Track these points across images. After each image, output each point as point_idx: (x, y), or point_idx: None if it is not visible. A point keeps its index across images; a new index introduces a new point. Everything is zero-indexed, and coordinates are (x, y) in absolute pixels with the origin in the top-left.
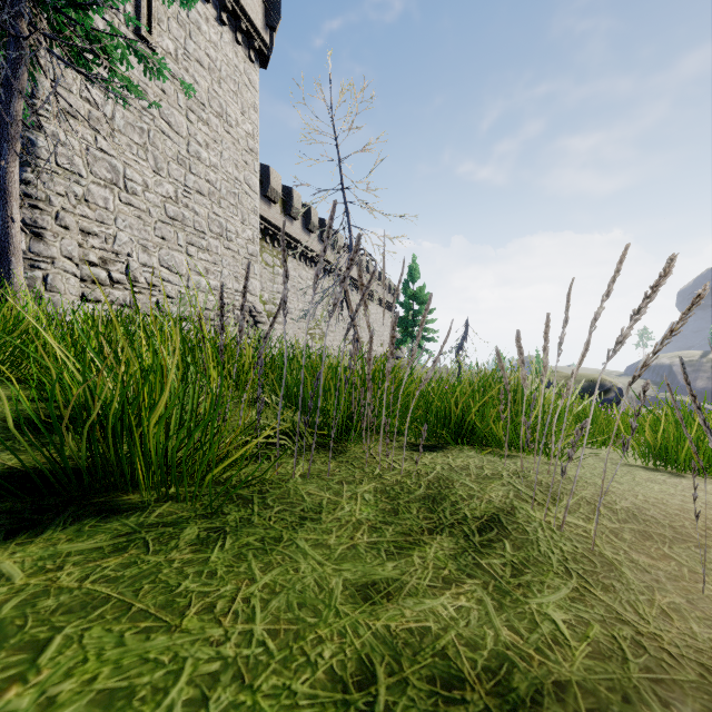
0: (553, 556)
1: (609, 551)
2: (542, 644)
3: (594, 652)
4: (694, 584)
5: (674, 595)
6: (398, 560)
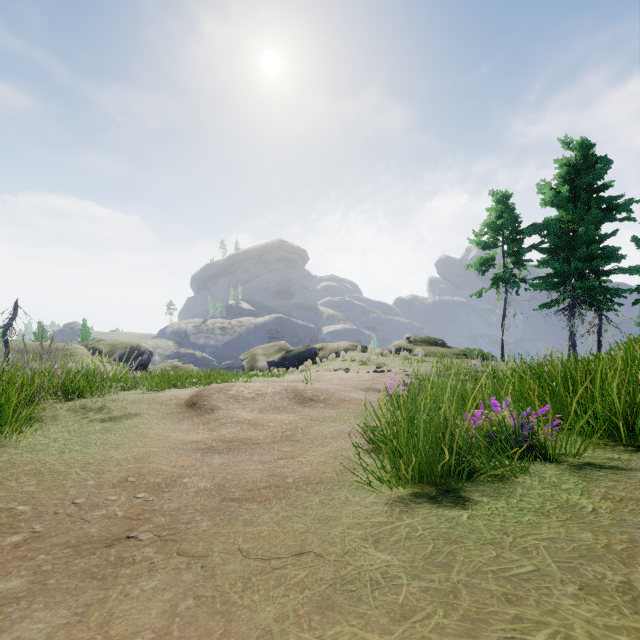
0: (115, 409)
1: (126, 406)
2: (115, 415)
3: (122, 414)
4: (139, 406)
5: (136, 408)
6: (85, 415)
